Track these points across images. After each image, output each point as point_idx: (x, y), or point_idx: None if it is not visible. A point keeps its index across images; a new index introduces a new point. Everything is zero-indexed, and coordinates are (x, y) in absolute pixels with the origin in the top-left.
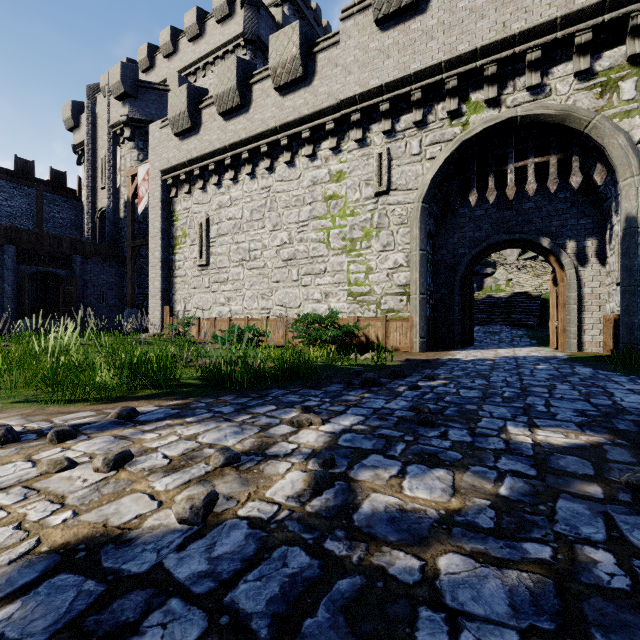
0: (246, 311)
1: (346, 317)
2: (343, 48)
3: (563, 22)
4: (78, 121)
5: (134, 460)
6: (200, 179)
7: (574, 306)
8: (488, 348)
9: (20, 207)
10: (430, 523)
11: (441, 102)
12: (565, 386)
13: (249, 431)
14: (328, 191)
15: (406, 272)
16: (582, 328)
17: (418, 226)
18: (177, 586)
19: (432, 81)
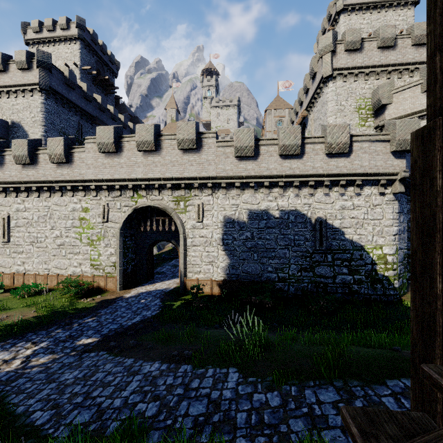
0: (35, 269)
1: (90, 275)
2: (86, 156)
3: (163, 179)
4: None
5: None
6: (3, 192)
7: None
8: (156, 282)
9: None
10: (38, 365)
11: (128, 190)
12: (130, 315)
13: (13, 353)
14: (81, 215)
15: (115, 257)
16: None
17: (119, 239)
18: None
19: (123, 184)
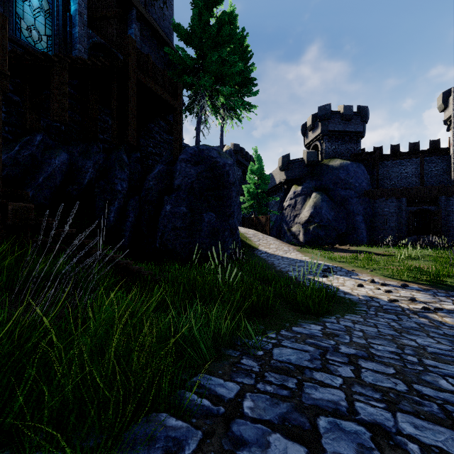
0: None
1: None
2: None
3: None
4: (447, 103)
5: (392, 293)
6: None
7: None
8: None
9: (411, 171)
10: (434, 319)
11: None
12: None
13: (433, 300)
14: None
15: None
16: None
17: None
18: (379, 303)
19: None
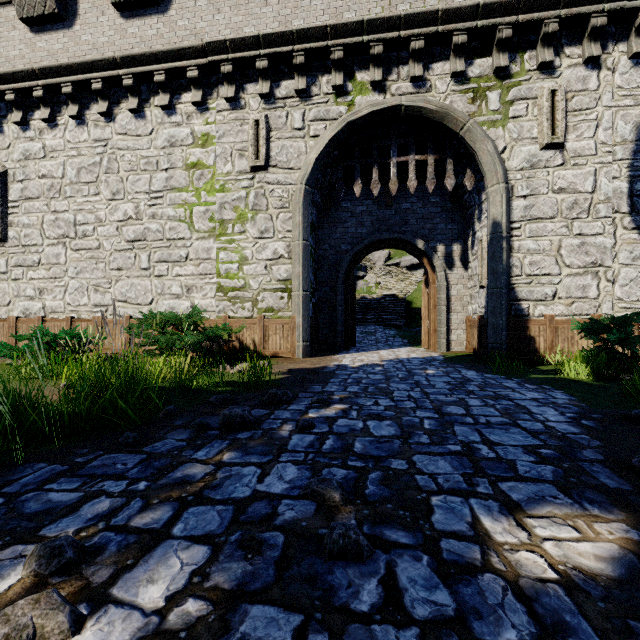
0: (70, 308)
1: (215, 317)
2: None
3: (444, 17)
4: None
5: None
6: None
7: (444, 307)
8: (369, 350)
9: None
10: None
11: (326, 74)
12: (475, 400)
13: None
14: (191, 157)
15: (287, 265)
16: (450, 328)
17: (301, 211)
18: None
19: (317, 46)
